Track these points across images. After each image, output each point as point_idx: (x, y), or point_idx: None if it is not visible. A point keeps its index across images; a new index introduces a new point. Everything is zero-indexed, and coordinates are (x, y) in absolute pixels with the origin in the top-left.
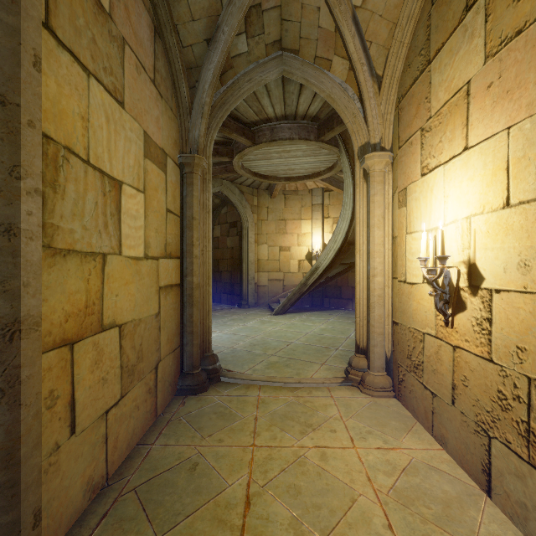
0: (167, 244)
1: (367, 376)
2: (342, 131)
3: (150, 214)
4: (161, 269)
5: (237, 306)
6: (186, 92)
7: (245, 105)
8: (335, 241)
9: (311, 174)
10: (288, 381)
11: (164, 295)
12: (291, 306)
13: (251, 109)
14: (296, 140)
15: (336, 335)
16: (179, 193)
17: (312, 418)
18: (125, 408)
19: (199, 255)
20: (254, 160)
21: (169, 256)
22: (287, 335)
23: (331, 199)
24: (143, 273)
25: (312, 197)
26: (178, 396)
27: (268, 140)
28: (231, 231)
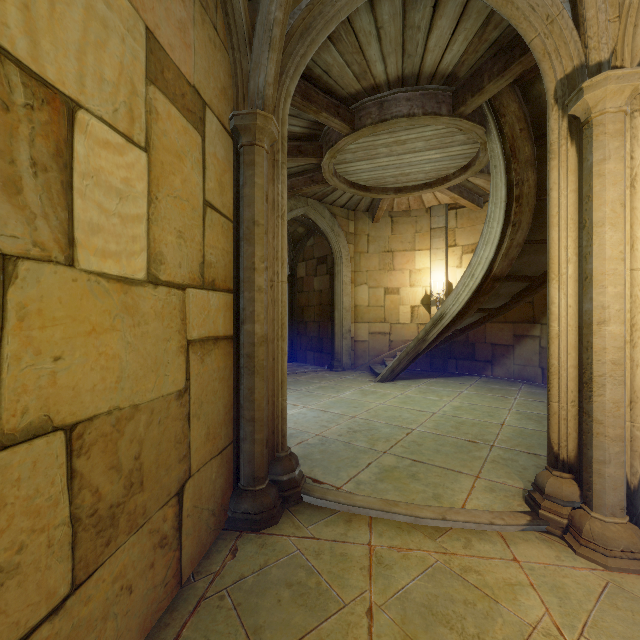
0: (205, 265)
1: (585, 521)
2: (494, 96)
3: (163, 199)
4: (191, 307)
5: (327, 367)
6: (242, 4)
7: (341, 62)
8: (471, 276)
9: (433, 181)
10: (422, 515)
11: (199, 355)
12: (403, 369)
13: (350, 69)
14: (419, 116)
15: (481, 419)
16: (232, 181)
17: (492, 624)
18: (87, 607)
19: (266, 288)
20: (351, 161)
21: (210, 286)
22: (403, 416)
23: (459, 220)
24: (145, 312)
25: (431, 218)
26: (228, 532)
27: (374, 121)
28: (319, 269)
